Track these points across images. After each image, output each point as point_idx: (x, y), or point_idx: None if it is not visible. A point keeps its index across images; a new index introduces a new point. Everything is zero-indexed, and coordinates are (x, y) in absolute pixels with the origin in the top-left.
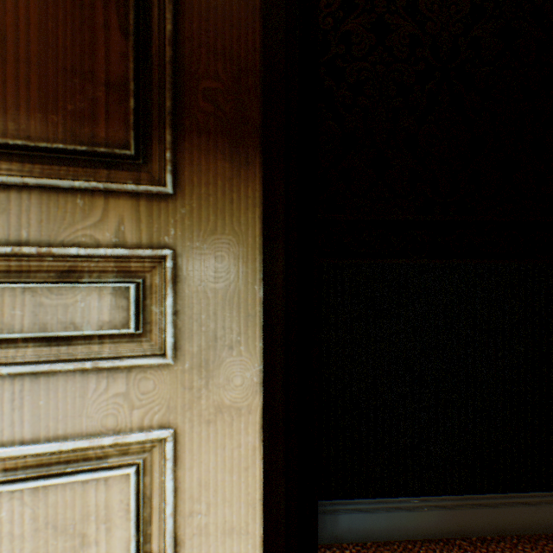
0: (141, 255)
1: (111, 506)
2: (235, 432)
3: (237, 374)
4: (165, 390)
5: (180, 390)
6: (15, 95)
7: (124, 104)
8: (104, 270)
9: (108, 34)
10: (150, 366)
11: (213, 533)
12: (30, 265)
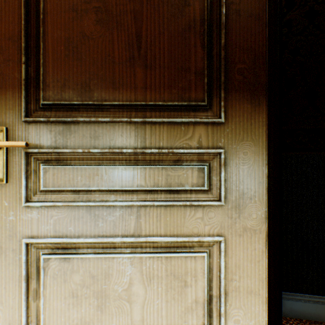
0: (210, 152)
1: (196, 270)
2: (252, 242)
3: (253, 212)
4: (219, 218)
5: (226, 218)
6: (159, 82)
7: (202, 81)
8: (192, 159)
9: (195, 49)
10: (212, 205)
11: (242, 291)
12: (162, 157)
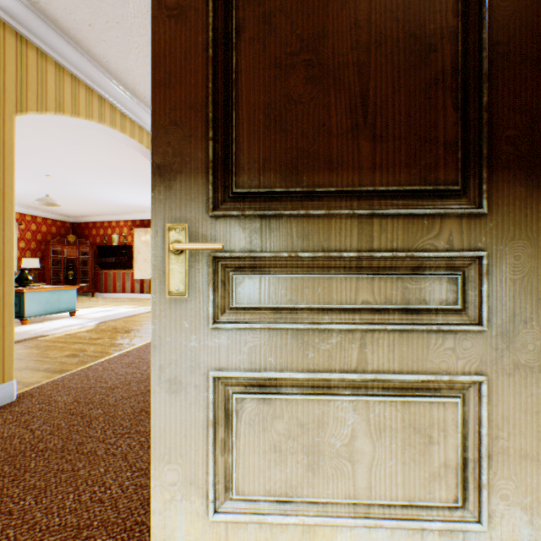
0: (465, 256)
1: (446, 421)
2: (527, 384)
3: (528, 342)
4: (477, 349)
5: (487, 350)
6: (392, 160)
7: (454, 156)
8: (437, 266)
9: (444, 112)
10: (468, 331)
11: (511, 455)
12: (395, 263)
